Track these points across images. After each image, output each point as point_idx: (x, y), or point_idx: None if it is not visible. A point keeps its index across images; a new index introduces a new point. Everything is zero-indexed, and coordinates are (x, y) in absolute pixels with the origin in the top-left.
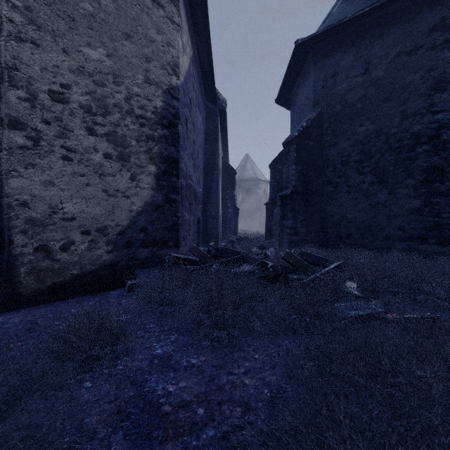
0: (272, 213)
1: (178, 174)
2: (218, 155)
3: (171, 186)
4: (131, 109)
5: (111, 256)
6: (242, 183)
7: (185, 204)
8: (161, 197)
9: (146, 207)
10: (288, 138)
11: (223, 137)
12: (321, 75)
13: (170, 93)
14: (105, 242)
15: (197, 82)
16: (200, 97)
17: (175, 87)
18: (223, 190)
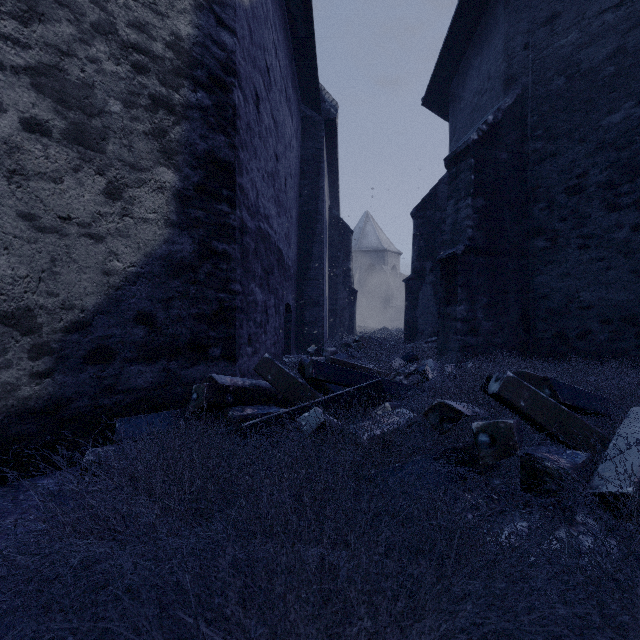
0: (417, 296)
1: (234, 196)
2: (322, 196)
3: (217, 223)
4: (109, 23)
5: (47, 385)
6: (359, 255)
7: (255, 270)
8: (190, 246)
9: (151, 266)
10: (458, 147)
11: (332, 174)
12: (522, 24)
13: (214, 13)
14: (26, 351)
15: (285, 54)
16: (290, 86)
17: (226, 2)
18: (331, 261)
